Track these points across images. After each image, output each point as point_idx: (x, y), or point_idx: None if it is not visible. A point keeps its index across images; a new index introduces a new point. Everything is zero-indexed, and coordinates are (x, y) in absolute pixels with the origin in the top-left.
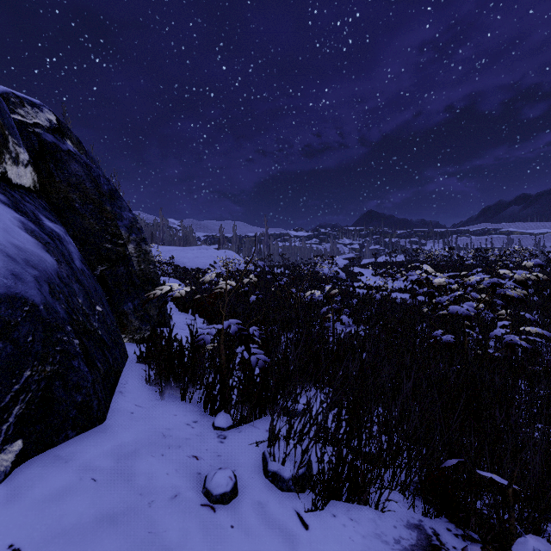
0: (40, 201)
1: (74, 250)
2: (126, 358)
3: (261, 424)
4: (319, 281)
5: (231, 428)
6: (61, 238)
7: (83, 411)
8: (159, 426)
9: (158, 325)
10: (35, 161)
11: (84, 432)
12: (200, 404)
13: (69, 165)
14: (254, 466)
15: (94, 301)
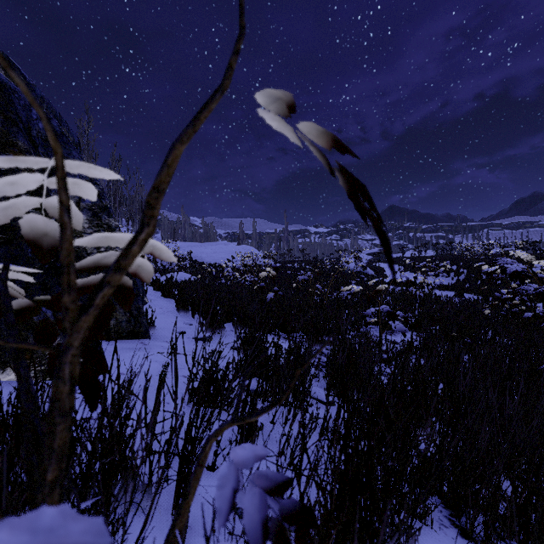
0: None
1: None
2: None
3: None
4: (345, 276)
5: None
6: None
7: None
8: None
9: (129, 337)
10: None
11: None
12: None
13: None
14: None
15: None
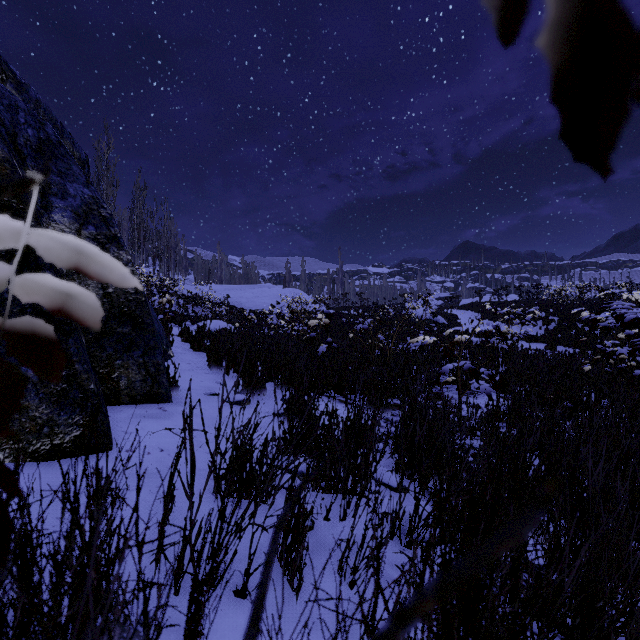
0: None
1: None
2: None
3: None
4: (411, 325)
5: None
6: None
7: None
8: None
9: (144, 400)
10: None
11: None
12: None
13: None
14: None
15: None
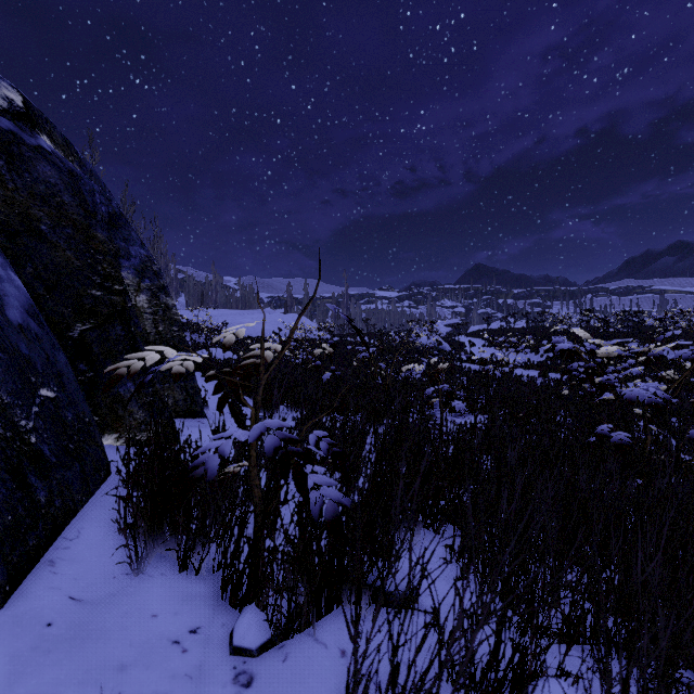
0: None
1: (15, 294)
2: (104, 478)
3: (330, 633)
4: (416, 353)
5: (267, 647)
6: None
7: None
8: (101, 661)
9: (185, 416)
10: None
11: None
12: (217, 575)
13: (34, 166)
14: None
15: (36, 381)
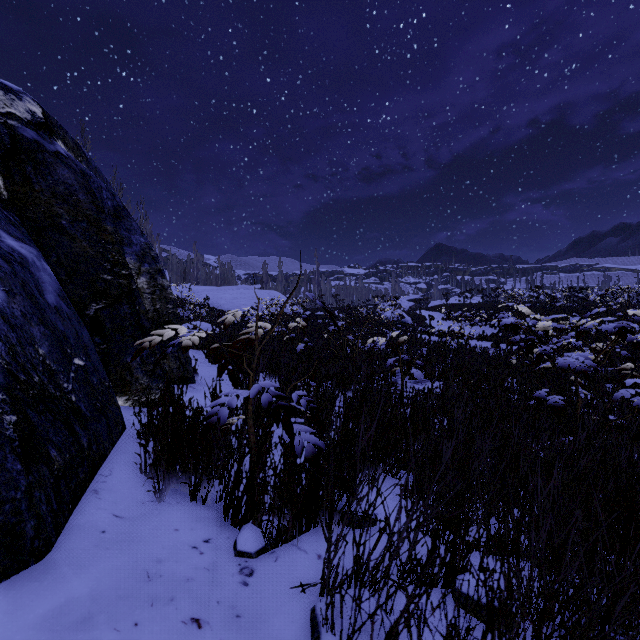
0: (5, 212)
1: (49, 280)
2: (122, 431)
3: (309, 544)
4: (381, 326)
5: (262, 552)
6: (27, 262)
7: (2, 542)
8: (144, 556)
9: (179, 382)
10: (5, 161)
11: (3, 581)
12: (219, 504)
13: (55, 170)
14: (297, 639)
15: (71, 352)
